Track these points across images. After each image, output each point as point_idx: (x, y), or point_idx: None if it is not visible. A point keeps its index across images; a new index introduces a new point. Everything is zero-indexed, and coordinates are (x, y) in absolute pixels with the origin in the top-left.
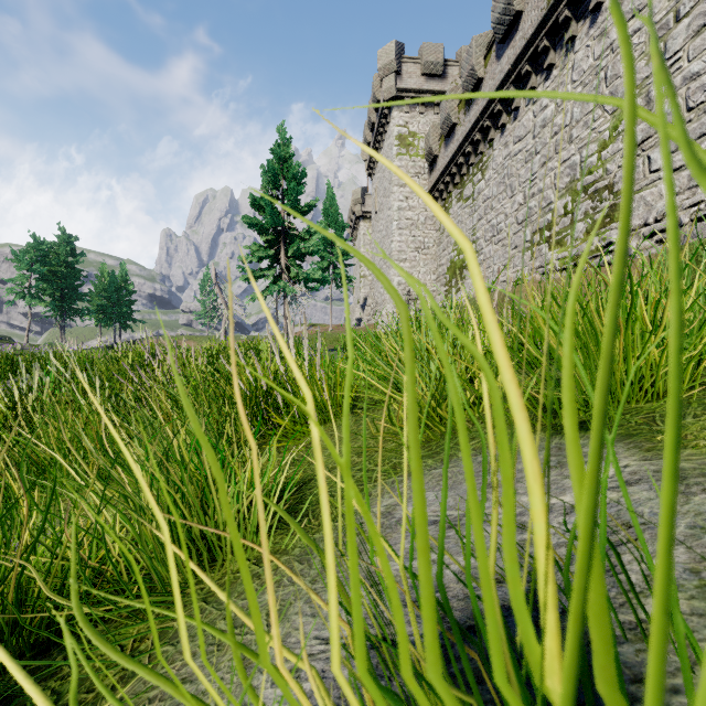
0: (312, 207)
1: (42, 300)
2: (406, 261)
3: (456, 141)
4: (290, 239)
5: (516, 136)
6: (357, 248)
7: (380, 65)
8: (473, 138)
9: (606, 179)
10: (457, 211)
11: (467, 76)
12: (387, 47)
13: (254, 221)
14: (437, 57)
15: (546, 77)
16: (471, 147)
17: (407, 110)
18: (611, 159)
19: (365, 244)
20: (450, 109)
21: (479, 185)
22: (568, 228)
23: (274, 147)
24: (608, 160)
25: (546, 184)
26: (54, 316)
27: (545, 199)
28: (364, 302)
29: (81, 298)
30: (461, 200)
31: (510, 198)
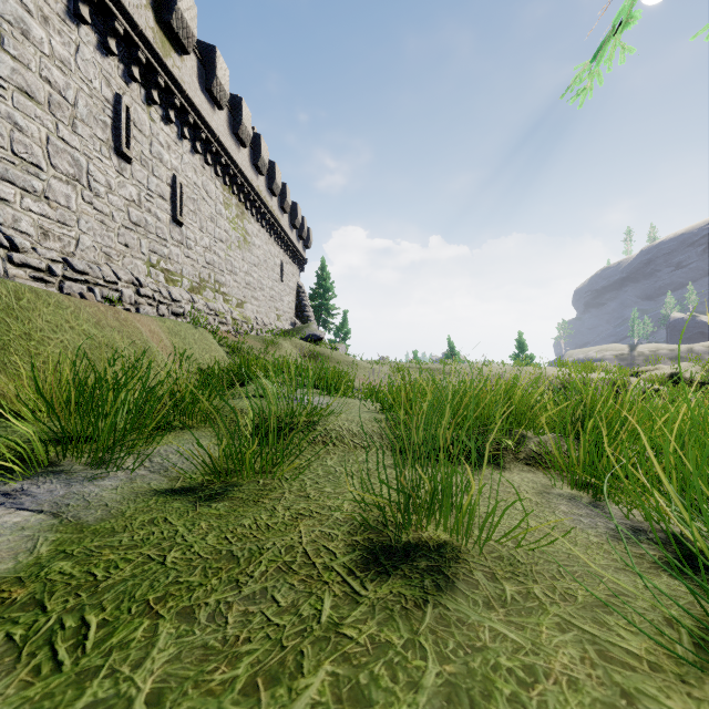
0: None
1: None
2: None
3: None
4: None
5: None
6: None
7: None
8: None
9: None
10: None
11: None
12: None
13: None
14: None
15: None
16: None
17: None
18: None
19: None
20: None
21: None
22: None
23: None
24: None
25: None
26: None
27: None
28: None
29: None
30: None
31: None
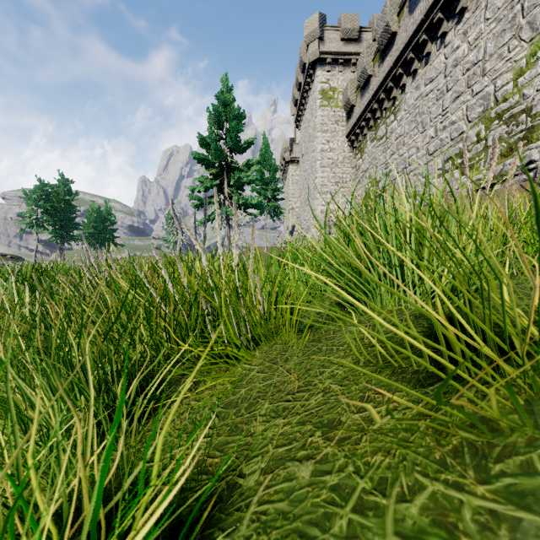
0: (250, 144)
1: (46, 229)
2: (327, 194)
3: (371, 90)
4: (232, 172)
5: (428, 78)
6: (287, 187)
7: (306, 33)
8: (387, 85)
9: (522, 103)
10: (371, 149)
11: (382, 32)
12: (312, 18)
13: (201, 156)
14: (353, 25)
15: (458, 21)
16: (384, 94)
17: (328, 70)
18: (529, 84)
19: (293, 183)
20: (366, 63)
21: (391, 126)
22: (481, 154)
23: (218, 94)
24: (525, 86)
25: (458, 117)
26: (55, 241)
27: (457, 129)
28: (292, 229)
29: (75, 227)
30: (375, 140)
31: (421, 133)
